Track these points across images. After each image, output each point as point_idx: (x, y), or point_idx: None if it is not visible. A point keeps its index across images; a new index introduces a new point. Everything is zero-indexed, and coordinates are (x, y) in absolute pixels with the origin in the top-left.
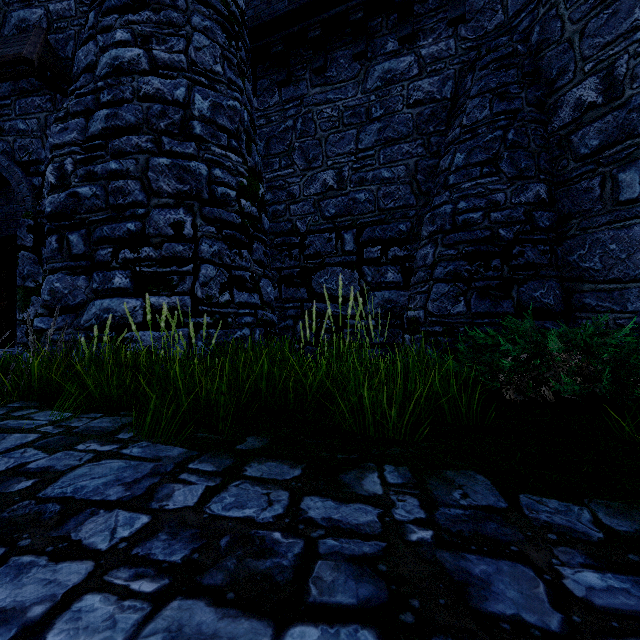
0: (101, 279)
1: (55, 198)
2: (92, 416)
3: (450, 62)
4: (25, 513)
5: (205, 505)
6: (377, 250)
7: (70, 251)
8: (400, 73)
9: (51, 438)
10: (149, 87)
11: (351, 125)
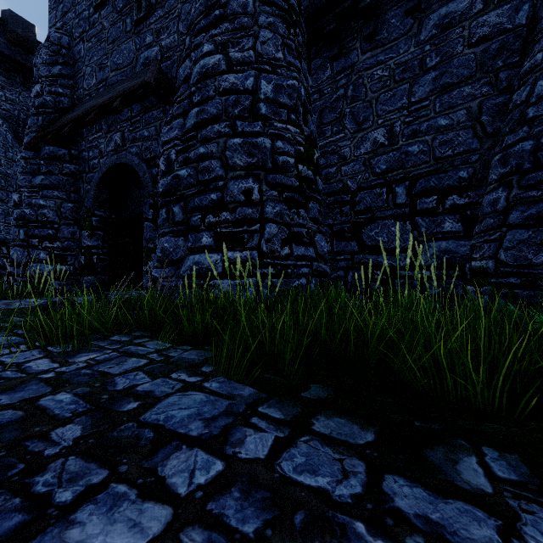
0: (193, 239)
1: (164, 181)
2: (184, 348)
3: None
4: (128, 435)
5: (275, 461)
6: (432, 200)
7: (174, 219)
8: (460, 14)
9: (155, 364)
10: (226, 83)
11: (403, 80)
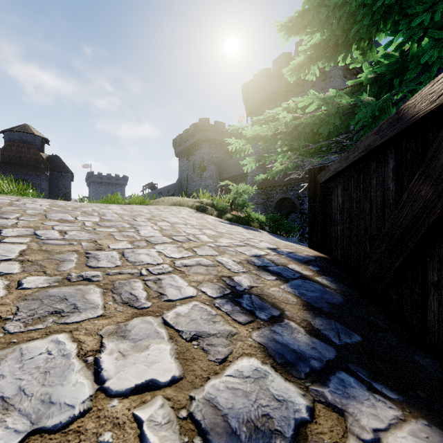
0: None
1: None
2: None
3: None
4: None
5: None
6: None
7: None
8: None
9: None
10: None
11: None
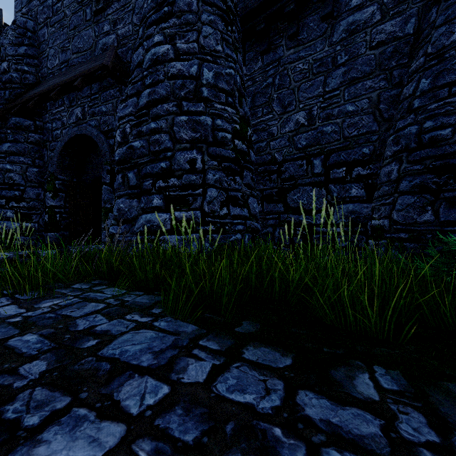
0: (146, 201)
1: (120, 150)
2: (137, 293)
3: (413, 2)
4: (88, 368)
5: (212, 383)
6: (342, 171)
7: (128, 184)
8: (363, 22)
9: (112, 308)
10: (174, 69)
11: (319, 73)
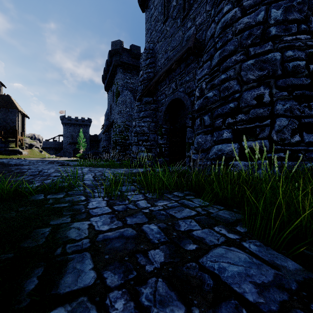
0: (217, 135)
1: (198, 102)
2: (218, 207)
3: None
4: (193, 275)
5: None
6: None
7: (204, 124)
8: None
9: (201, 216)
10: (241, 25)
11: None
